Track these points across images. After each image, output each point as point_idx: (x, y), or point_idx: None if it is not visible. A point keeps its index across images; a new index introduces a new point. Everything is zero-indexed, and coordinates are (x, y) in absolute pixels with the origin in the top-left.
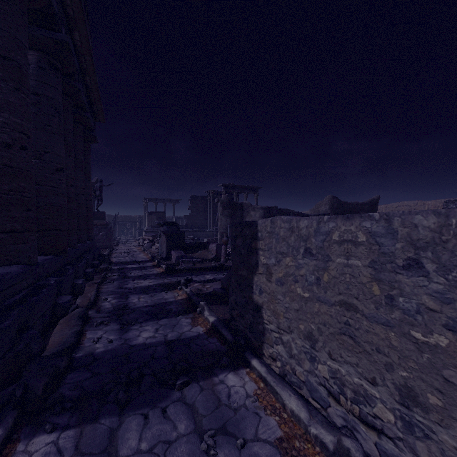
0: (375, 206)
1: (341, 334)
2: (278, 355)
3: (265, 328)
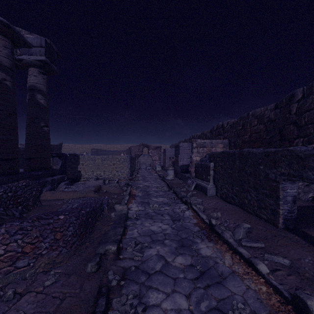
0: (61, 147)
1: (98, 168)
2: (85, 177)
3: (82, 174)
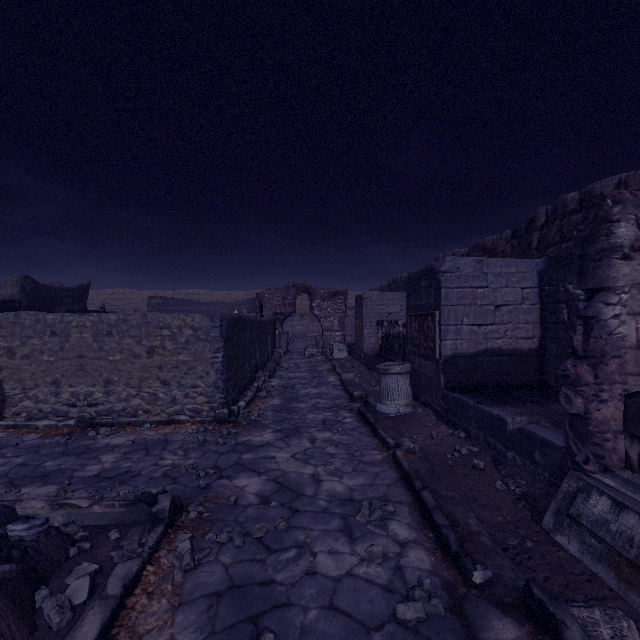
0: (85, 293)
1: (78, 371)
2: (23, 409)
3: (7, 396)
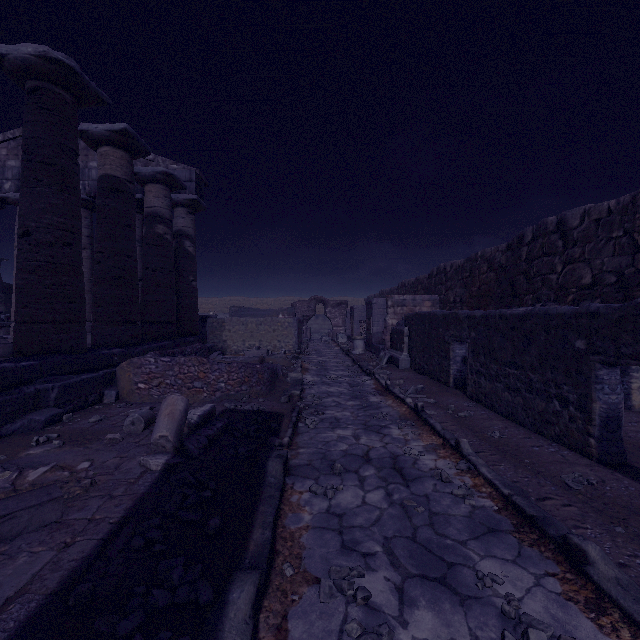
0: None
1: (251, 337)
2: (233, 349)
3: (228, 345)
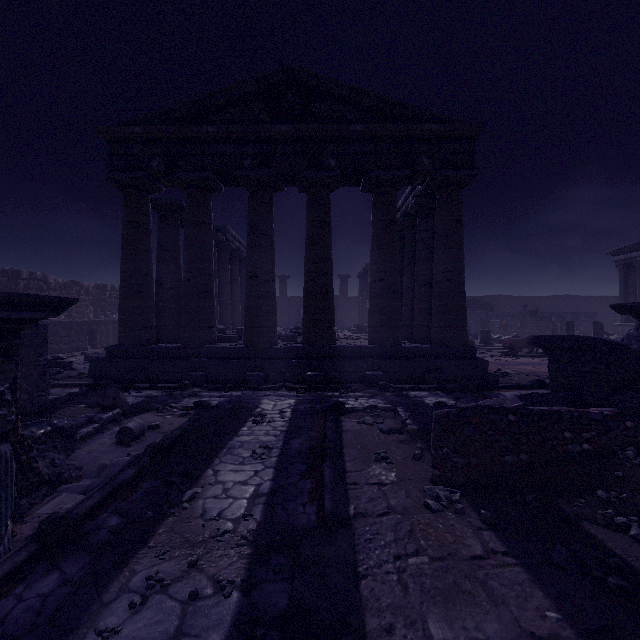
0: None
1: None
2: None
3: None
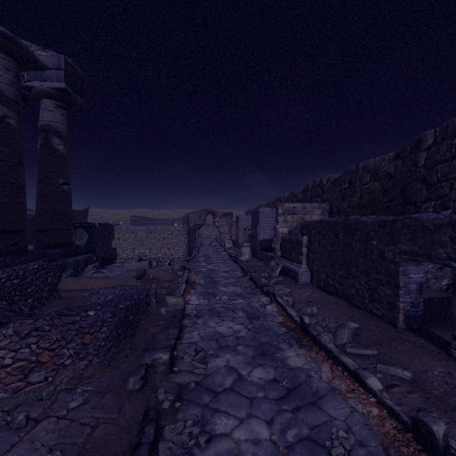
0: (87, 213)
1: (141, 245)
2: (123, 257)
3: (118, 253)
